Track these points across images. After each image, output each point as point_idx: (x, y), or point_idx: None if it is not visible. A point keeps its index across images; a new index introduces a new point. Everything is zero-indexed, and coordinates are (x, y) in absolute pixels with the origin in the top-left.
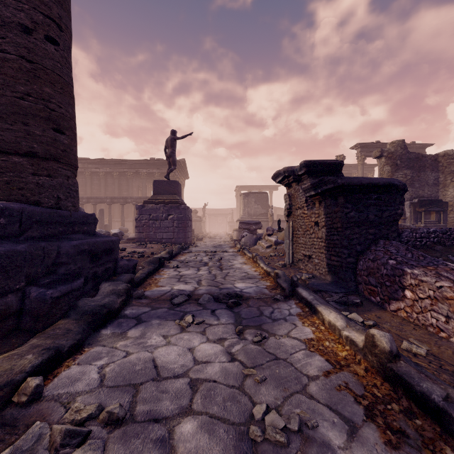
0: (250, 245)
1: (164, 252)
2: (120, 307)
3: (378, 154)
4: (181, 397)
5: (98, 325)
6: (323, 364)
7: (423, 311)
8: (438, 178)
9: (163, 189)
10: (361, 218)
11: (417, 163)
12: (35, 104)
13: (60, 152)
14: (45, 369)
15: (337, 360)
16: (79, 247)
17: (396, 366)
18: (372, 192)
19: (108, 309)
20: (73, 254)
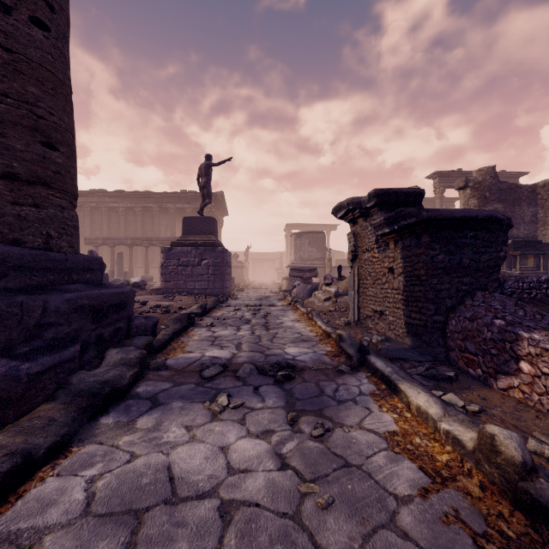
0: (304, 297)
1: (195, 307)
2: (131, 383)
3: (462, 185)
4: (205, 534)
5: (95, 412)
6: (415, 475)
7: (548, 391)
8: (536, 214)
9: (195, 227)
10: (452, 262)
11: (510, 195)
12: (16, 108)
13: (51, 174)
14: (4, 487)
15: (435, 469)
16: (75, 302)
17: (534, 487)
18: (467, 228)
19: (112, 388)
20: (66, 311)
